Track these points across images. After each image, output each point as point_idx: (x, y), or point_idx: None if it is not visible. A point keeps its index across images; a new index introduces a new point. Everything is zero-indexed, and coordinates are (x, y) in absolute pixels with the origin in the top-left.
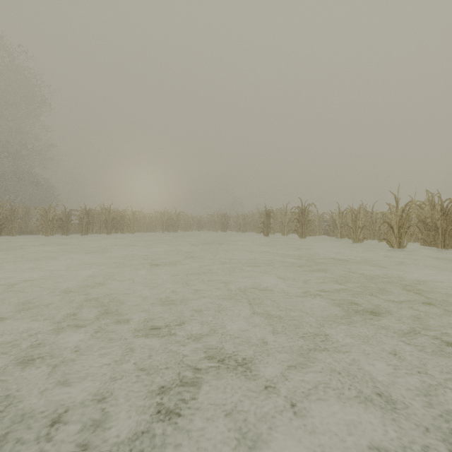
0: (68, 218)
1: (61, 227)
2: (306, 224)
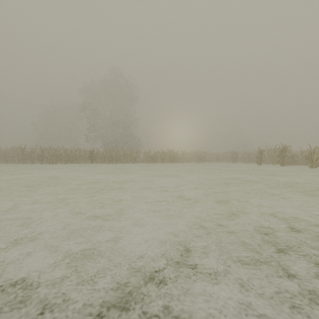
0: (155, 156)
1: (153, 159)
2: (285, 158)
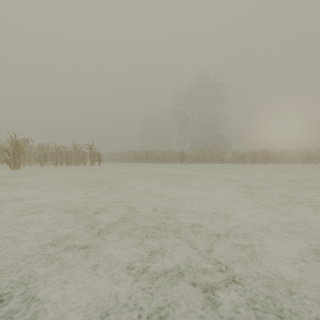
0: (244, 156)
1: (241, 160)
2: None
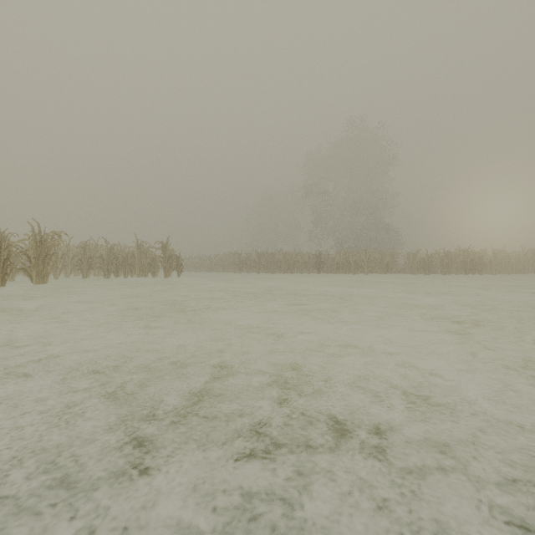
0: (429, 260)
1: (423, 267)
2: None
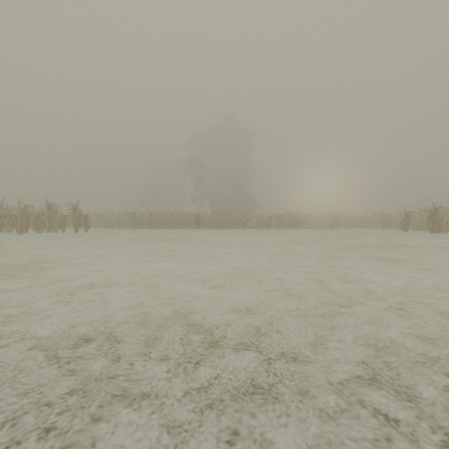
0: (270, 220)
1: (266, 224)
2: (437, 222)
